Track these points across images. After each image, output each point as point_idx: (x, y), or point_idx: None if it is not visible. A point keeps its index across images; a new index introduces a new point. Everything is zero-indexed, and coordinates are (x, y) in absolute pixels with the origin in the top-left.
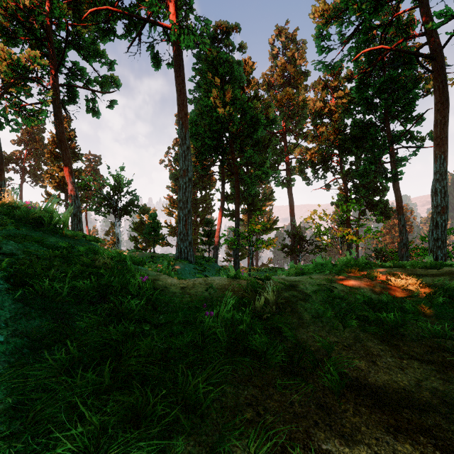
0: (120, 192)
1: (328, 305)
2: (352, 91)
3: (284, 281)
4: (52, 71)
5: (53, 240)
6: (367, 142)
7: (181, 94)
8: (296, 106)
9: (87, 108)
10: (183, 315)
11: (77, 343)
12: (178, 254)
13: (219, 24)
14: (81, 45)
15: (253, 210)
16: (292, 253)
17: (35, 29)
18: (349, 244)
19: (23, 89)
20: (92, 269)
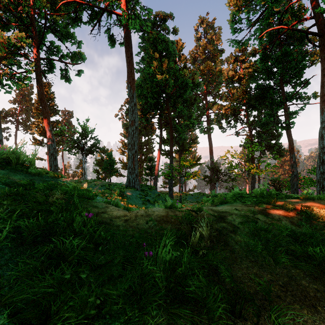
0: (86, 137)
1: (255, 237)
2: (257, 62)
3: (213, 212)
4: (35, 48)
5: (16, 178)
6: (267, 101)
7: (129, 64)
8: (214, 74)
9: (61, 75)
10: (124, 252)
11: (1, 302)
12: (127, 183)
13: (158, 13)
14: (56, 29)
15: (183, 150)
16: (211, 182)
17: (23, 18)
18: (253, 175)
19: (14, 61)
20: (43, 206)
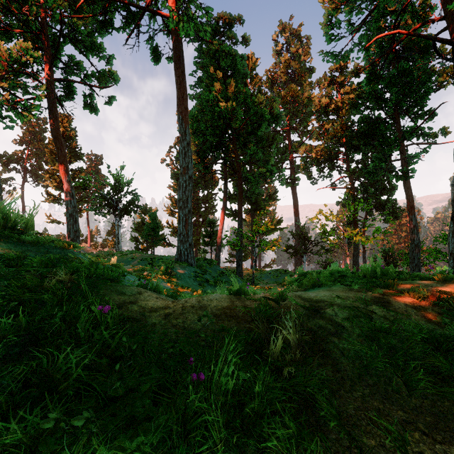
0: (120, 192)
1: (371, 342)
2: (362, 84)
3: (302, 300)
4: (47, 64)
5: None
6: (376, 139)
7: (181, 87)
8: (300, 102)
9: (84, 104)
10: (158, 372)
11: None
12: (178, 256)
13: (221, 16)
14: (77, 37)
15: (256, 210)
16: (297, 254)
17: (30, 22)
18: (356, 245)
19: (16, 83)
20: (32, 293)
